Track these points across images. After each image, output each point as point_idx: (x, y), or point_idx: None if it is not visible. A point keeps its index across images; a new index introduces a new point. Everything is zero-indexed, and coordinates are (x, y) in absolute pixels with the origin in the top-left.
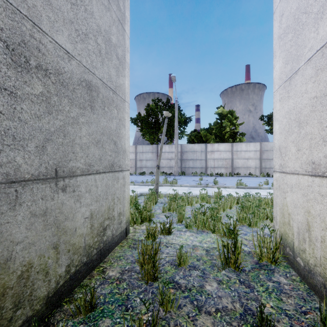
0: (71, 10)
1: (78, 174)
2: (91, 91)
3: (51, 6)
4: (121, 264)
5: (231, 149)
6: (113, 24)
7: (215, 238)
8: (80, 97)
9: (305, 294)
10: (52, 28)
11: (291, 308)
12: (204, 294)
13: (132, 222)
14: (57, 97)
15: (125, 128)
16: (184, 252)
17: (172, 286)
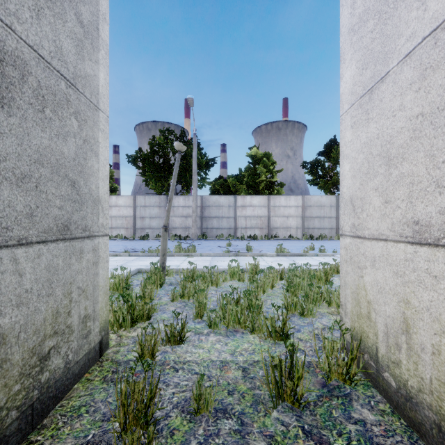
0: None
1: None
2: (2, 64)
3: None
4: (80, 428)
5: (268, 204)
6: None
7: (255, 343)
8: None
9: (407, 441)
10: None
11: None
12: None
13: (116, 325)
14: None
15: (100, 159)
16: (207, 386)
17: None
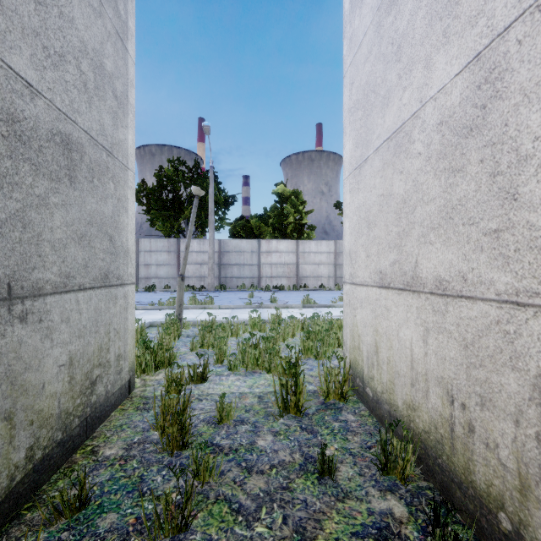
0: (36, 14)
1: (49, 293)
2: (71, 152)
3: (0, 6)
4: (126, 436)
5: (296, 250)
6: (107, 40)
7: (271, 380)
8: (52, 161)
9: (373, 428)
10: (3, 42)
11: (356, 446)
12: (256, 451)
13: (139, 369)
14: (11, 161)
15: (129, 214)
16: (228, 402)
17: (211, 451)
